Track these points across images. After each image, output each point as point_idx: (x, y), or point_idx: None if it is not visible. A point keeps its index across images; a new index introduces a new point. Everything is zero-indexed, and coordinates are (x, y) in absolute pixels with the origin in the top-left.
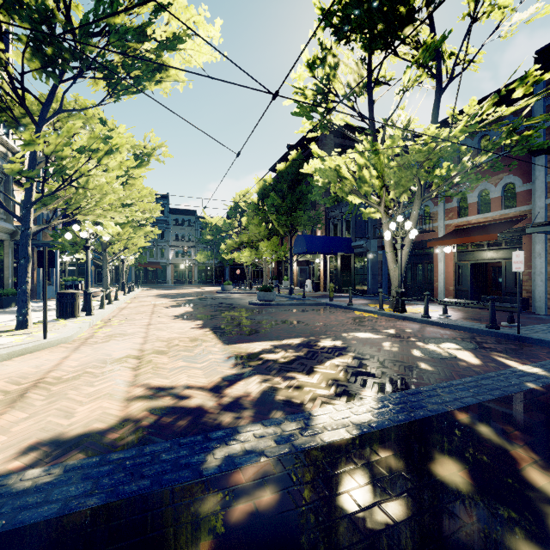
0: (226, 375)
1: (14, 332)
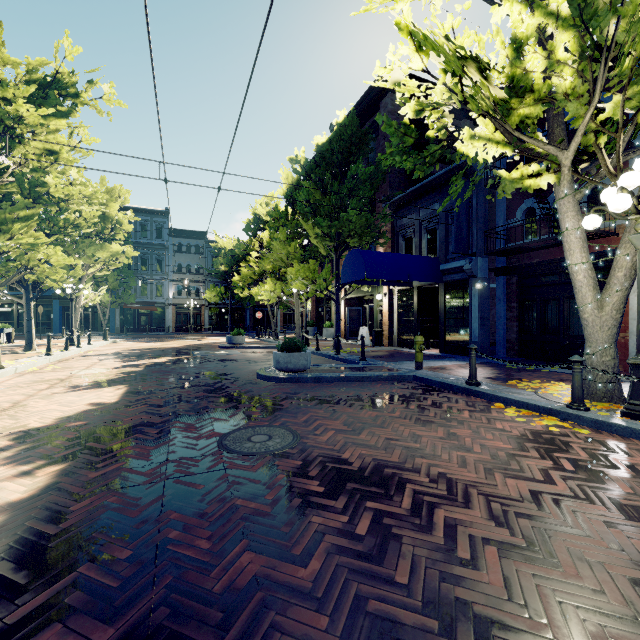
0: None
1: None
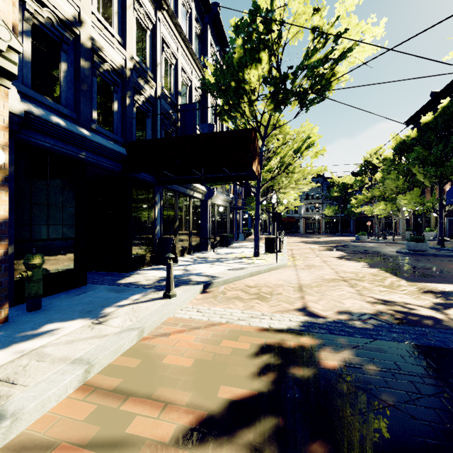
0: (434, 302)
1: (255, 258)
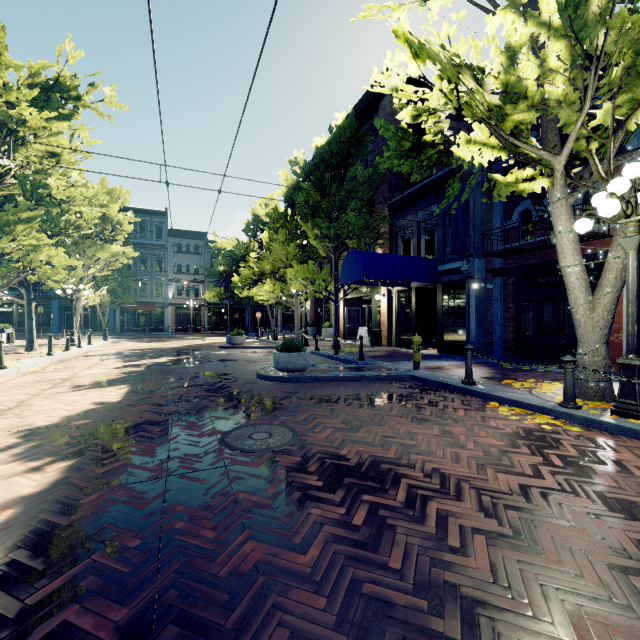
0: None
1: None
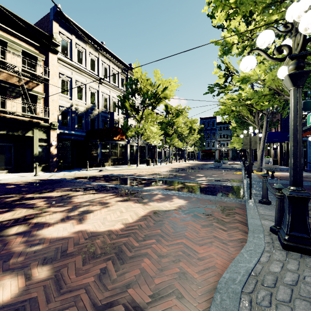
0: (146, 174)
1: (135, 167)
